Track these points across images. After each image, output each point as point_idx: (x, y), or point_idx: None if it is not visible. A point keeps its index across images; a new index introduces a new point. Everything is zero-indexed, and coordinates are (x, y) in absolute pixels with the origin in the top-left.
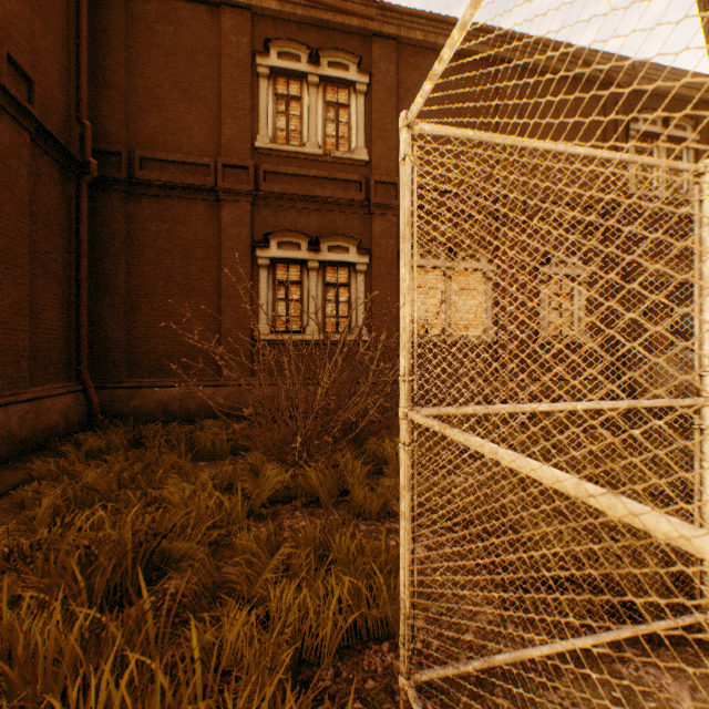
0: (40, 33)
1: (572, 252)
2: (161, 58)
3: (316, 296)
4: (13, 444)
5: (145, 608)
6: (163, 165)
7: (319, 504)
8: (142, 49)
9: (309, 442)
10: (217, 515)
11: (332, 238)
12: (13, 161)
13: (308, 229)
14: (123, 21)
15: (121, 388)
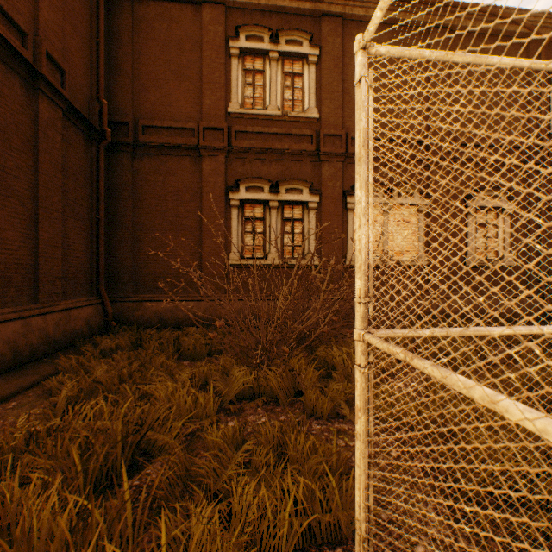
0: (70, 35)
1: (497, 186)
2: (157, 48)
3: (276, 229)
4: (50, 343)
5: (125, 498)
6: (159, 131)
7: (278, 402)
8: (144, 43)
9: (270, 349)
10: (193, 409)
11: (289, 182)
12: (50, 131)
13: (269, 176)
14: (130, 23)
15: (128, 301)
